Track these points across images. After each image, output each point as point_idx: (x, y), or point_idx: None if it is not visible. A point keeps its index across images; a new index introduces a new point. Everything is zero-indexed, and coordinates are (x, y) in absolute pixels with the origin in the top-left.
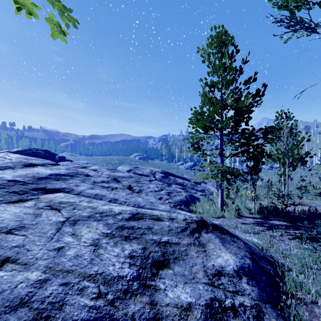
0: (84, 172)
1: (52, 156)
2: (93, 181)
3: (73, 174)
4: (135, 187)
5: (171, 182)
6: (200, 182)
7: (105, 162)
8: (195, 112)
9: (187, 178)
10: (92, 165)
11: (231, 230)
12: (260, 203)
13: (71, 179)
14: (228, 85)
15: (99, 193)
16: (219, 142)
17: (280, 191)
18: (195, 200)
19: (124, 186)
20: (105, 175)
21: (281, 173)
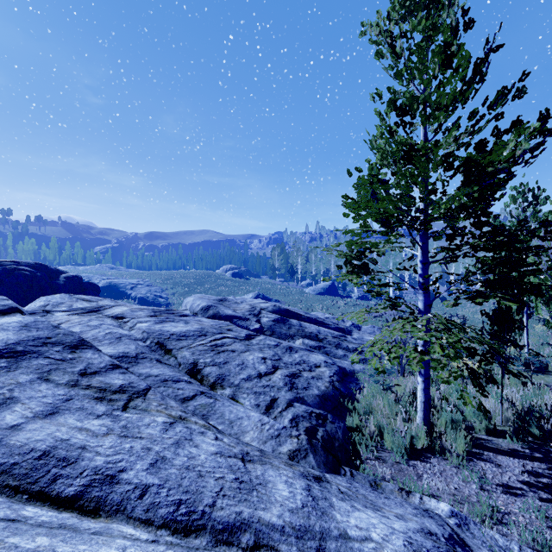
0: (71, 335)
1: (53, 275)
2: (83, 367)
3: (29, 347)
4: (207, 368)
5: (293, 332)
6: (382, 371)
7: (170, 282)
8: (371, 173)
9: (325, 322)
10: (145, 287)
11: (500, 548)
12: (511, 401)
13: (9, 369)
14: (455, 103)
15: (61, 440)
16: (419, 256)
17: (538, 362)
18: (351, 386)
19: (181, 366)
20: (139, 332)
21: (513, 311)
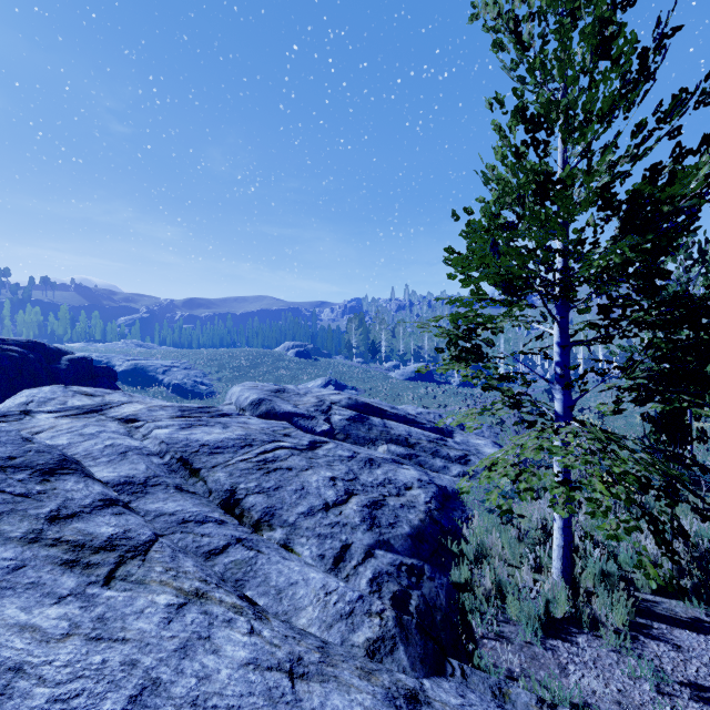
0: (47, 452)
1: (53, 357)
2: (56, 506)
3: None
4: (250, 497)
5: (375, 435)
6: (507, 511)
7: (214, 364)
8: (492, 212)
9: (417, 420)
10: (182, 370)
11: None
12: (684, 541)
13: None
14: (614, 110)
15: None
16: (555, 336)
17: None
18: (455, 516)
19: (212, 495)
20: (155, 443)
21: None
